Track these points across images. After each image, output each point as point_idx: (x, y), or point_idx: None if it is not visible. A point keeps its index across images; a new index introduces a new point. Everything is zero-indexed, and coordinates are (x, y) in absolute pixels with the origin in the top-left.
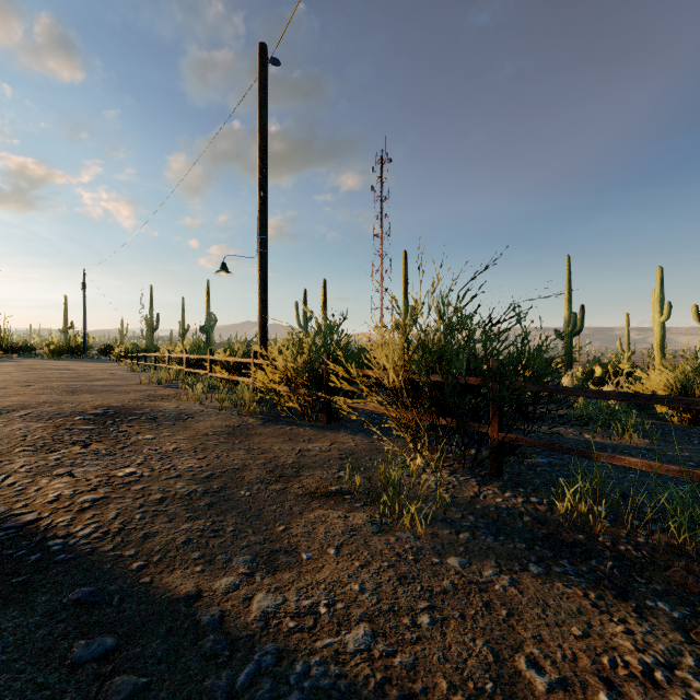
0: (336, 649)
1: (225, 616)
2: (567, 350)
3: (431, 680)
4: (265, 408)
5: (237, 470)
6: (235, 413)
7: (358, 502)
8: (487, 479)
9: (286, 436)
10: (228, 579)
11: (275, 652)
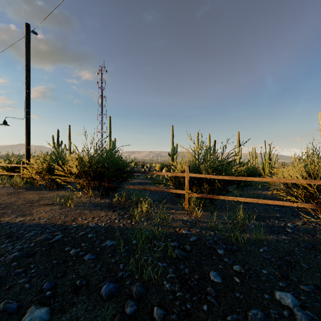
0: (38, 222)
1: (9, 222)
2: (172, 160)
3: (58, 222)
4: (28, 185)
5: (13, 202)
6: (12, 188)
7: (58, 205)
8: (105, 198)
9: (36, 194)
10: (9, 218)
11: (22, 223)
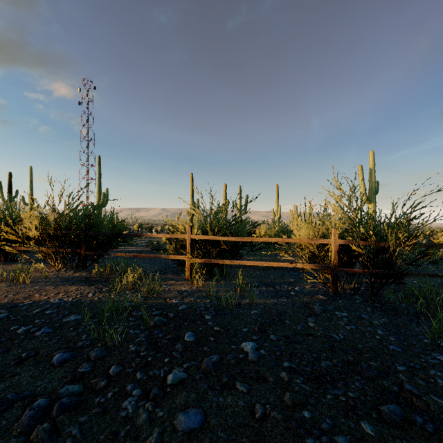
0: None
1: None
2: (191, 221)
3: (3, 300)
4: None
5: None
6: None
7: (4, 282)
8: (81, 270)
9: None
10: None
11: None
